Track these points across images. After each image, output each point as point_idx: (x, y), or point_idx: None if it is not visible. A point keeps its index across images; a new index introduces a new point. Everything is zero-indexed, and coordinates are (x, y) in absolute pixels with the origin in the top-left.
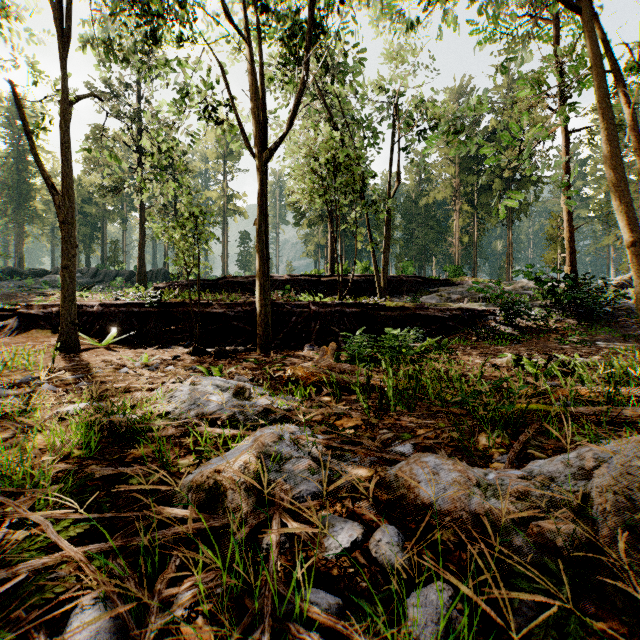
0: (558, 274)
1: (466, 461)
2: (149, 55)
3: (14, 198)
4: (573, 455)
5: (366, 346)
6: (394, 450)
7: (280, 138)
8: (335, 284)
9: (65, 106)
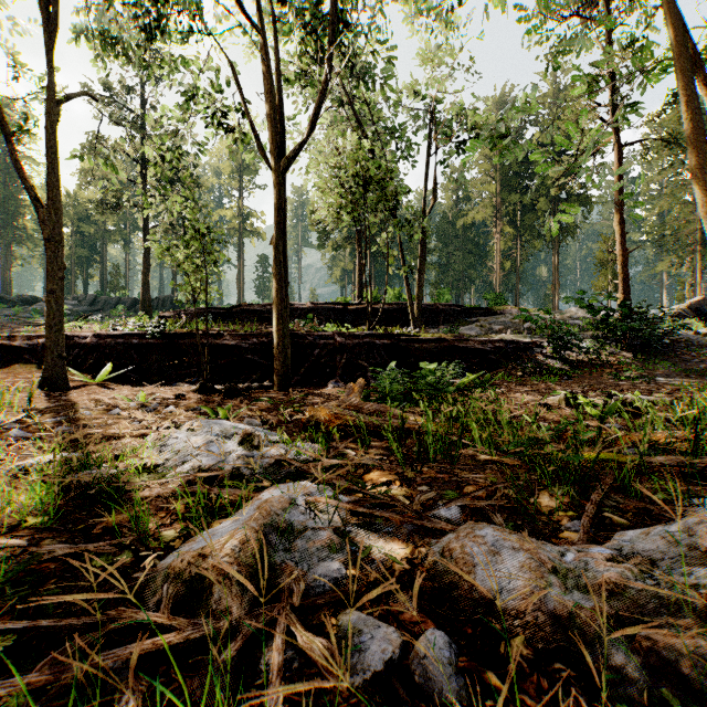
0: (609, 303)
1: (528, 528)
2: (154, 55)
3: (1, 215)
4: (674, 526)
5: (399, 383)
6: (437, 514)
7: (300, 144)
8: (364, 313)
9: (51, 105)
